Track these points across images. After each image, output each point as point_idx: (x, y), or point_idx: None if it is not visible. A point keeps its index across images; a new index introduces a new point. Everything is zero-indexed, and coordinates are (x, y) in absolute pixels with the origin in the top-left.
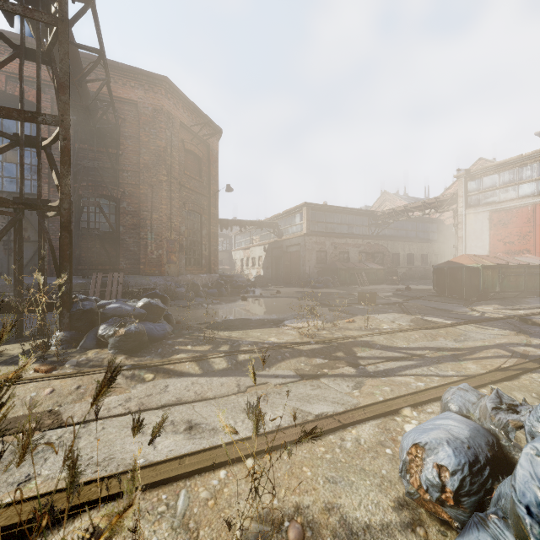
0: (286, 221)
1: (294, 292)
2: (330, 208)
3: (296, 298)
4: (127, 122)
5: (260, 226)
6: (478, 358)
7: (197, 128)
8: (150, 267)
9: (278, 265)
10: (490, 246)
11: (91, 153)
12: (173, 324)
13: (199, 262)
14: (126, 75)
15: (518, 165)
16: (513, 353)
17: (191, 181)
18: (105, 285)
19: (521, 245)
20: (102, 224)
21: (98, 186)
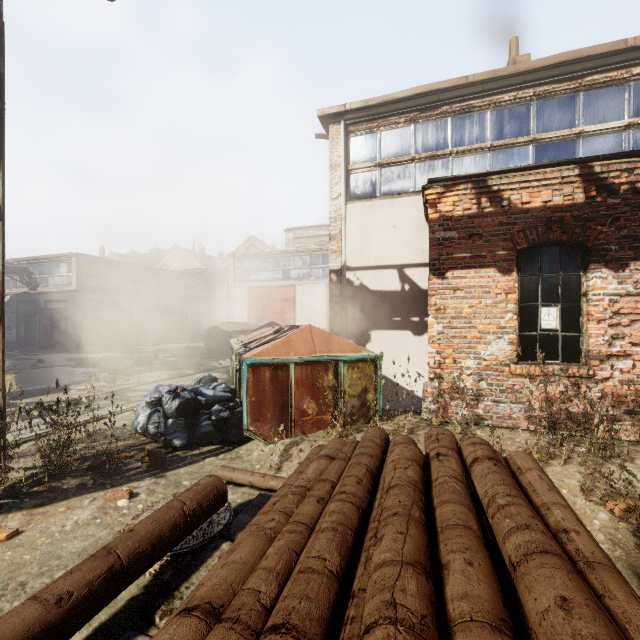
0: (44, 269)
1: (64, 359)
2: (109, 262)
3: (70, 366)
4: None
5: None
6: None
7: None
8: None
9: (29, 324)
10: (248, 313)
11: None
12: None
13: None
14: None
15: (263, 257)
16: None
17: None
18: None
19: (264, 314)
20: None
21: None
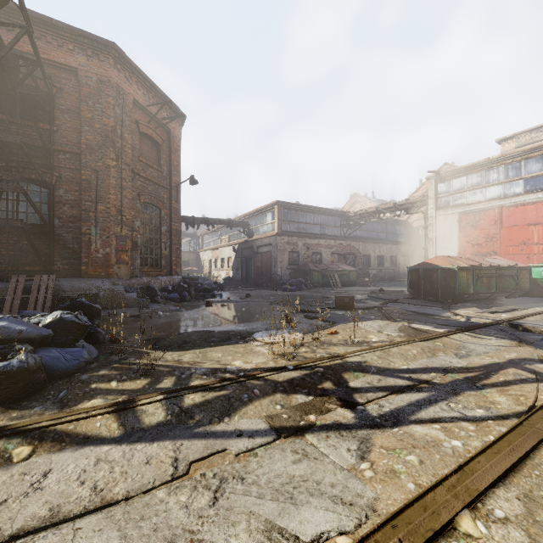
0: (257, 220)
1: (266, 295)
2: (302, 208)
3: (268, 302)
4: (65, 93)
5: (229, 225)
6: (499, 383)
7: (154, 109)
8: (94, 267)
9: (248, 266)
10: (459, 248)
11: (15, 127)
12: (102, 345)
13: (158, 263)
14: (62, 35)
15: (485, 168)
16: (536, 374)
17: (148, 170)
18: (30, 291)
19: (489, 247)
20: (30, 214)
21: (24, 167)
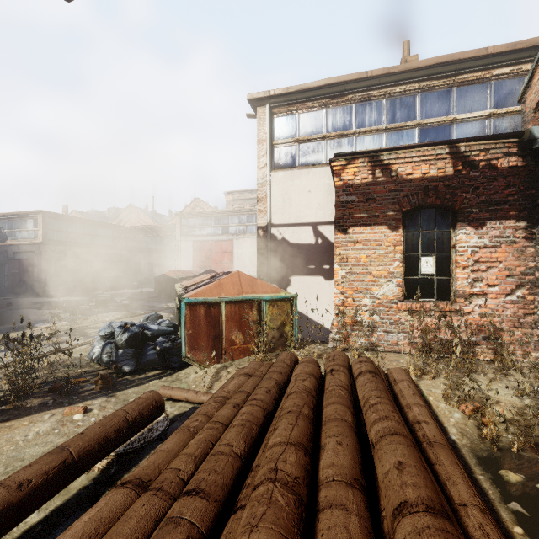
0: (13, 224)
1: (31, 303)
2: (72, 219)
3: (36, 308)
4: None
5: None
6: None
7: None
8: None
9: None
10: (193, 263)
11: None
12: None
13: None
14: None
15: (206, 216)
16: None
17: None
18: None
19: (207, 263)
20: None
21: None
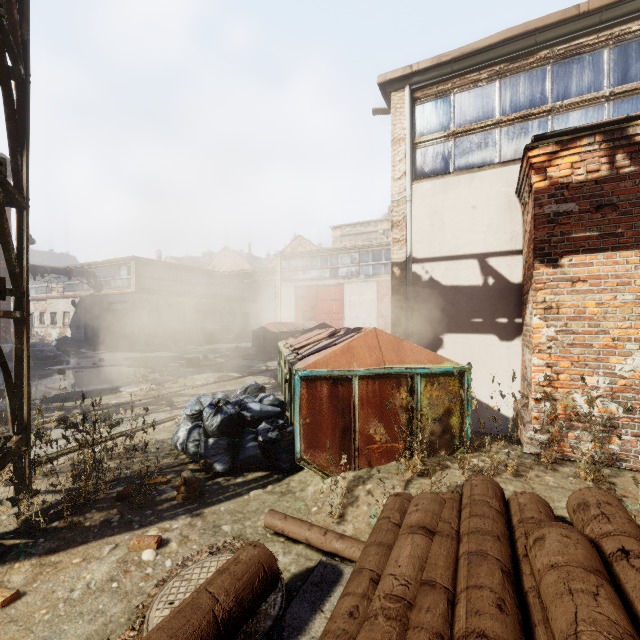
0: (108, 272)
1: (122, 359)
2: (164, 265)
3: (126, 366)
4: None
5: (67, 275)
6: None
7: None
8: None
9: (95, 324)
10: (295, 313)
11: None
12: None
13: None
14: None
15: (310, 256)
16: None
17: None
18: None
19: (312, 314)
20: None
21: None
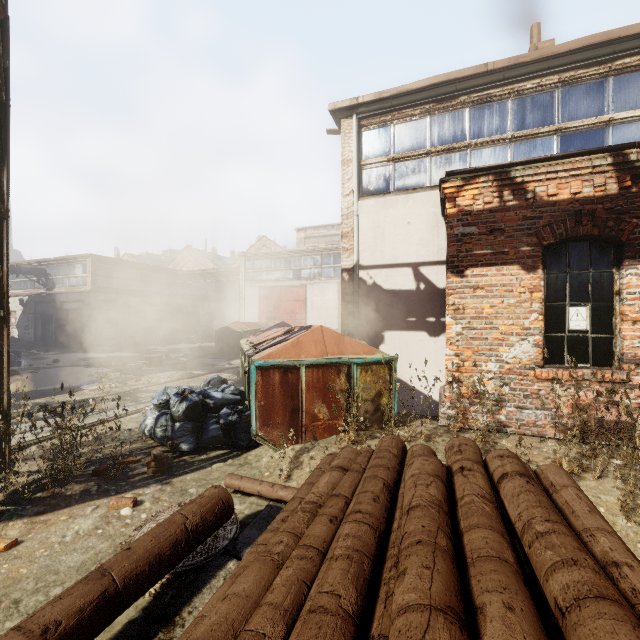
0: (60, 270)
1: (79, 359)
2: (123, 263)
3: (84, 366)
4: None
5: (15, 272)
6: None
7: None
8: None
9: (46, 324)
10: (259, 313)
11: None
12: None
13: None
14: None
15: (274, 257)
16: None
17: None
18: None
19: (275, 314)
20: None
21: None
